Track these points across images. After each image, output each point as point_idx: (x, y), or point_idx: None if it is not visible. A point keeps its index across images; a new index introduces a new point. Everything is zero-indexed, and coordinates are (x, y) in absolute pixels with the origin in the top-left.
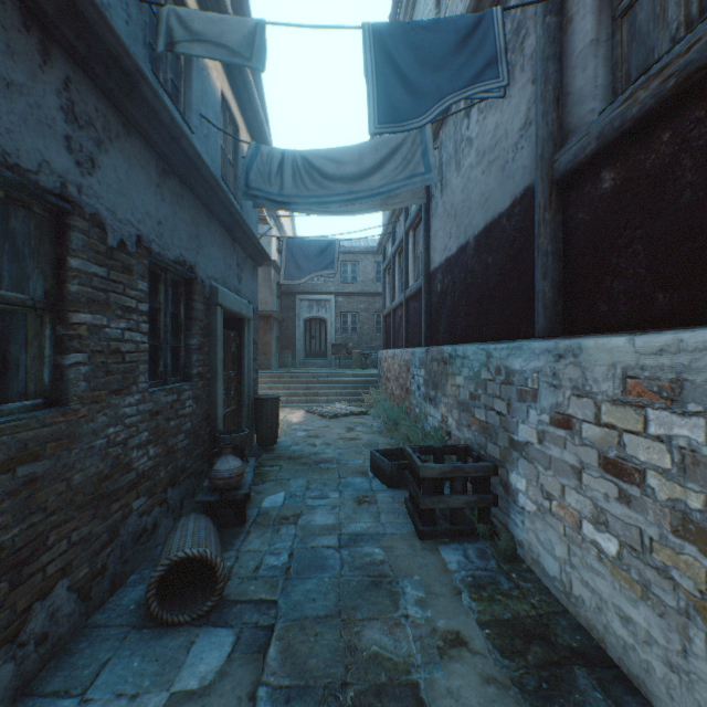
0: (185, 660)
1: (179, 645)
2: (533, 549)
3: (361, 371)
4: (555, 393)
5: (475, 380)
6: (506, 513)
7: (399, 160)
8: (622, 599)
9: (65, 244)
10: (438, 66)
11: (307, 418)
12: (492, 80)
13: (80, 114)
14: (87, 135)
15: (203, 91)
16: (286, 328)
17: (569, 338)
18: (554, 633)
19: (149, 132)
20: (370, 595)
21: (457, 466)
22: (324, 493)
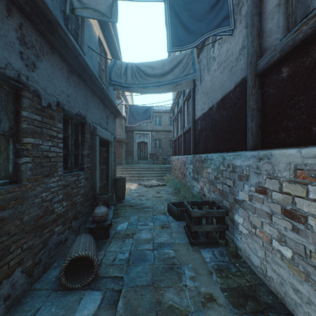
0: (77, 307)
1: (75, 300)
2: (246, 252)
3: (163, 166)
4: (257, 177)
5: (217, 170)
6: (232, 233)
7: (181, 67)
8: (294, 280)
9: (20, 104)
10: (200, 19)
11: (138, 187)
12: (226, 25)
13: (27, 41)
14: (31, 52)
15: (90, 35)
16: (129, 146)
17: (265, 150)
18: (258, 295)
19: (63, 52)
20: (168, 274)
21: (209, 211)
22: (146, 223)
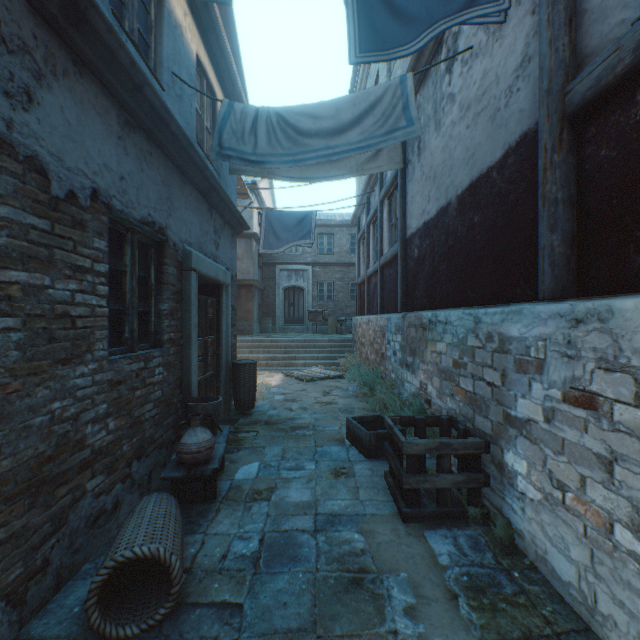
0: None
1: None
2: (537, 543)
3: (337, 336)
4: (570, 365)
5: (460, 347)
6: (500, 495)
7: (378, 115)
8: None
9: None
10: None
11: (285, 381)
12: None
13: (9, 36)
14: (21, 63)
15: (176, 49)
16: (267, 296)
17: (589, 299)
18: None
19: (106, 74)
20: (350, 599)
21: (445, 442)
22: (299, 463)
